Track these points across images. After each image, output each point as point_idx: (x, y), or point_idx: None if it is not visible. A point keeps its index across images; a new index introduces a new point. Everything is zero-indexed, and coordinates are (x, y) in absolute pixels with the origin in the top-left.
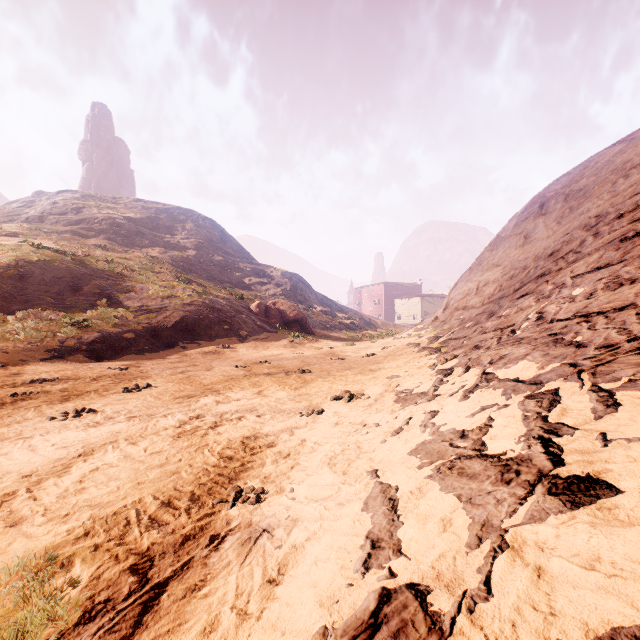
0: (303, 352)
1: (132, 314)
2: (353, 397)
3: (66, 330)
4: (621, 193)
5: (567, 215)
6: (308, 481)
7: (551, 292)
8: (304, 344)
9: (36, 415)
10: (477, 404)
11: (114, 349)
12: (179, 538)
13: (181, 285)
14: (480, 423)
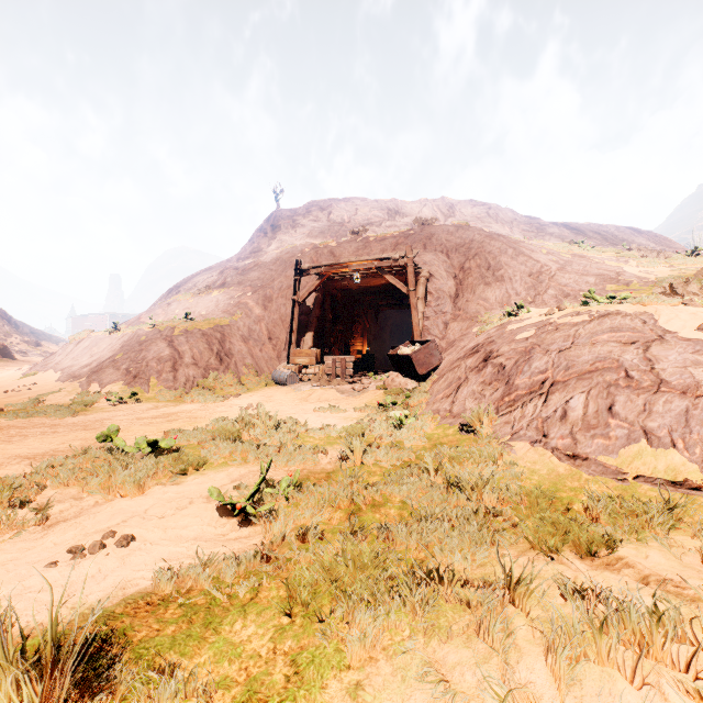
0: (7, 367)
1: None
2: None
3: None
4: None
5: None
6: None
7: None
8: (7, 364)
9: None
10: None
11: None
12: None
13: None
14: None
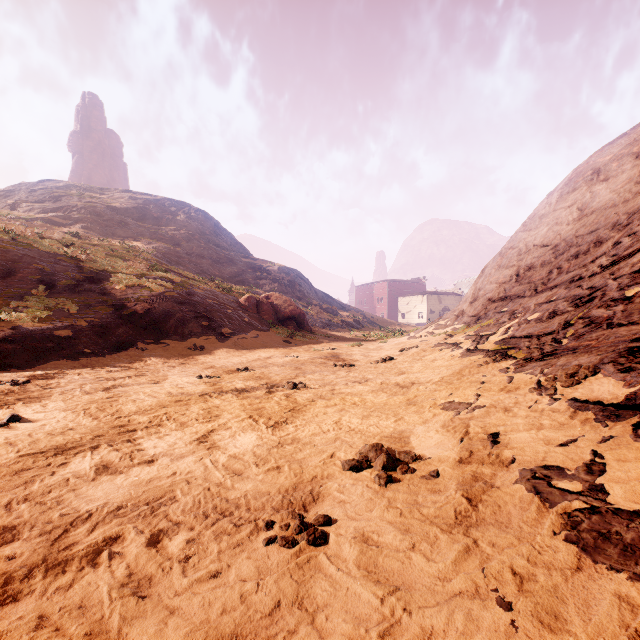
0: (299, 355)
1: (77, 306)
2: (394, 465)
3: None
4: None
5: None
6: None
7: None
8: (301, 344)
9: None
10: None
11: (34, 352)
12: None
13: (154, 274)
14: None
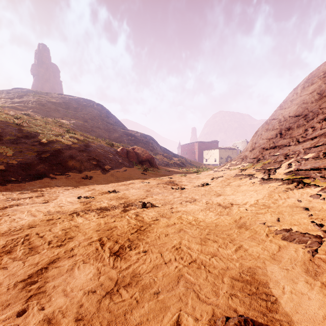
0: (149, 181)
1: (13, 151)
2: None
3: None
4: None
5: None
6: None
7: None
8: (151, 175)
9: None
10: None
11: None
12: None
13: (66, 134)
14: None
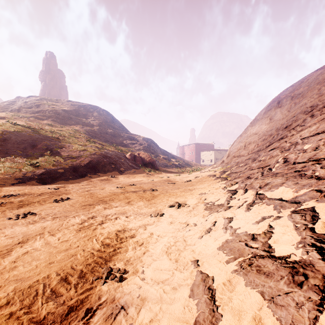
0: (153, 179)
1: (63, 159)
2: (180, 205)
3: (27, 168)
4: (324, 94)
5: (293, 107)
6: (153, 265)
7: (290, 147)
8: (154, 175)
9: (1, 216)
10: (258, 215)
11: (52, 178)
12: (66, 309)
13: (90, 144)
14: (264, 229)
